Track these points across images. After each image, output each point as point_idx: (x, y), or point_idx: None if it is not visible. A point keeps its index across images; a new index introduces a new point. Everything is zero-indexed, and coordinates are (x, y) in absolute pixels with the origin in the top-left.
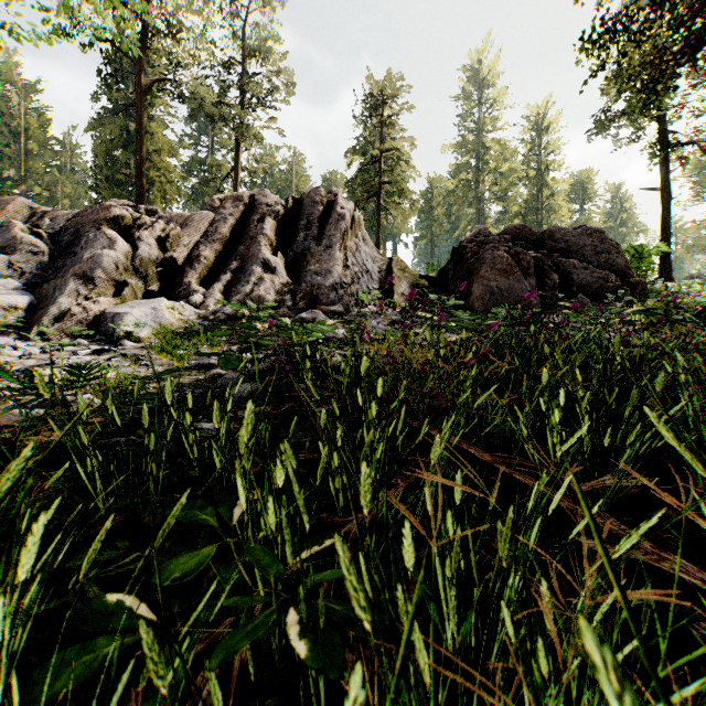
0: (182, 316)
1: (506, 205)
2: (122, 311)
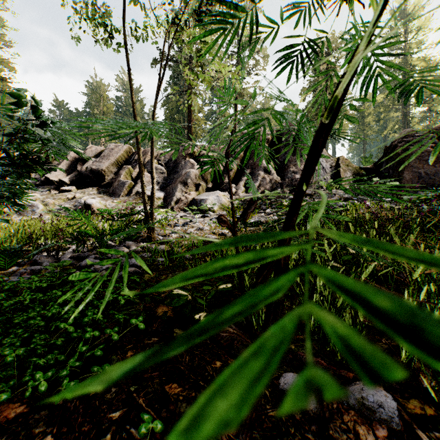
0: (229, 199)
1: (430, 106)
2: (205, 198)
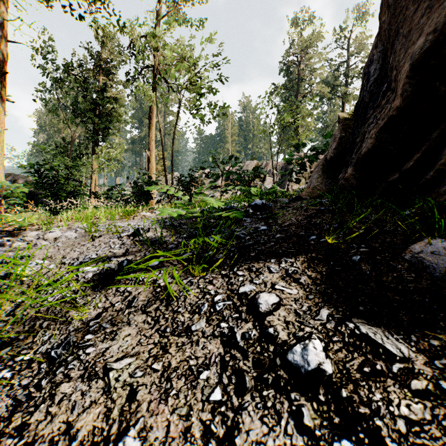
0: None
1: None
2: (301, 187)
